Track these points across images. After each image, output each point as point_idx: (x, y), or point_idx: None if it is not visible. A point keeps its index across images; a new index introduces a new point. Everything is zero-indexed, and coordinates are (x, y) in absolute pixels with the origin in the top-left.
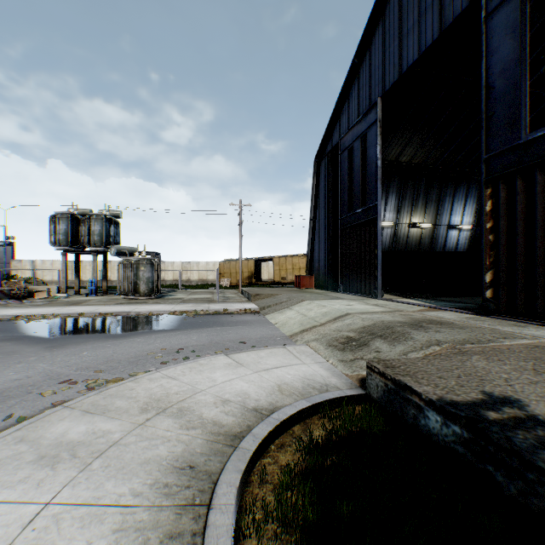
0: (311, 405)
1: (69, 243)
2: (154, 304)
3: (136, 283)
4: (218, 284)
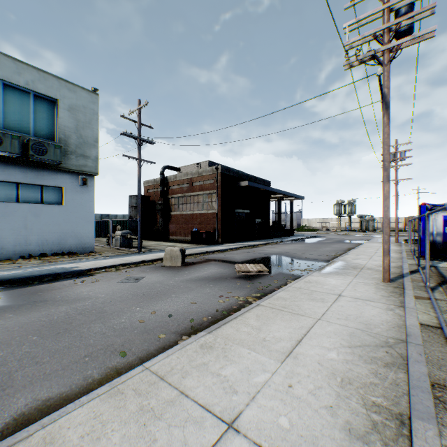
0: (415, 239)
1: (339, 214)
2: (377, 233)
3: (367, 227)
4: (402, 228)
